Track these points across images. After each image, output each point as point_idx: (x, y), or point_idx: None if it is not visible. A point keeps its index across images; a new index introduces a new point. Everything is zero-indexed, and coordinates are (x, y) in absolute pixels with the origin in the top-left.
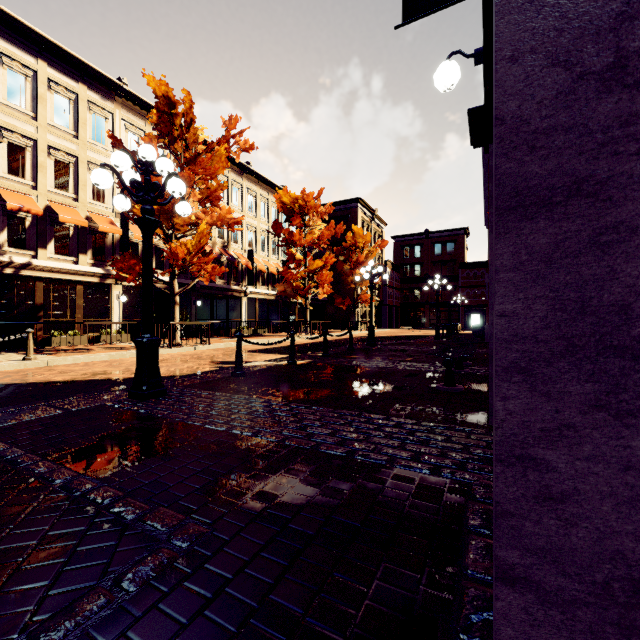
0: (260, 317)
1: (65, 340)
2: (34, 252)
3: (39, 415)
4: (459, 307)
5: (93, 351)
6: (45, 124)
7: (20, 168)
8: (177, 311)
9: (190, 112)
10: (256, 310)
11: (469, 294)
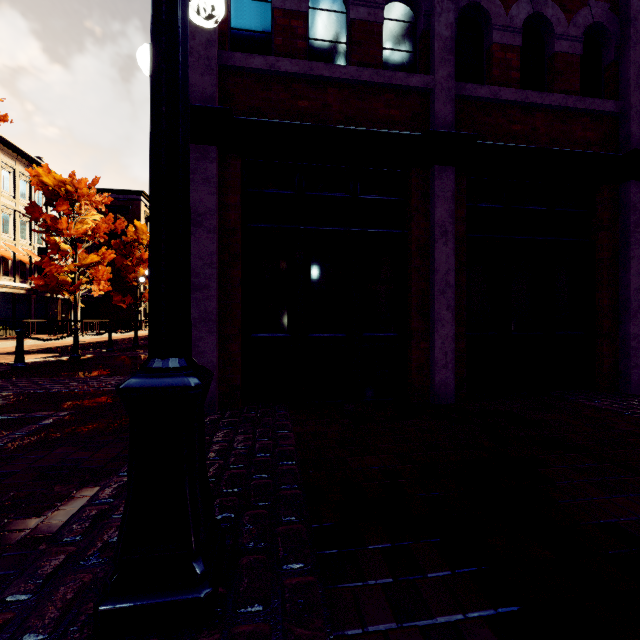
0: (1, 315)
1: None
2: None
3: None
4: None
5: None
6: None
7: None
8: None
9: None
10: None
11: None
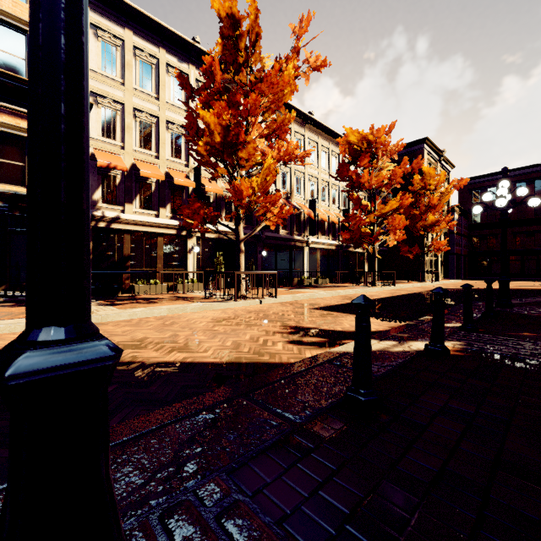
0: (321, 267)
1: (146, 288)
2: (123, 207)
3: None
4: None
5: (160, 302)
6: (131, 88)
7: (112, 131)
8: (242, 259)
9: (255, 25)
10: (317, 260)
11: None
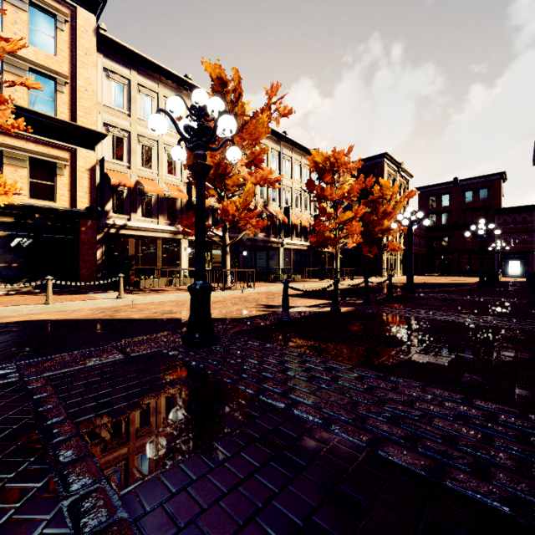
0: (294, 265)
1: (148, 283)
2: (129, 216)
3: (103, 359)
4: (499, 254)
5: (166, 292)
6: (136, 119)
7: (120, 154)
8: (228, 259)
9: (238, 87)
10: (291, 259)
11: (506, 240)
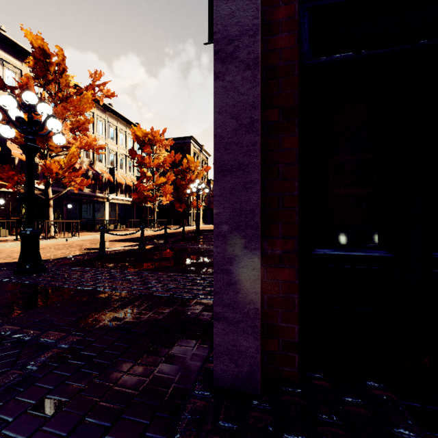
0: (119, 217)
1: None
2: None
3: None
4: None
5: None
6: None
7: None
8: (51, 212)
9: (62, 63)
10: (116, 211)
11: None
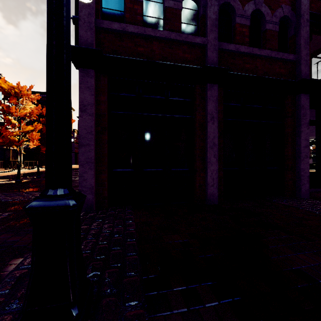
0: None
1: None
2: None
3: None
4: None
5: None
6: None
7: None
8: None
9: None
10: None
11: None
